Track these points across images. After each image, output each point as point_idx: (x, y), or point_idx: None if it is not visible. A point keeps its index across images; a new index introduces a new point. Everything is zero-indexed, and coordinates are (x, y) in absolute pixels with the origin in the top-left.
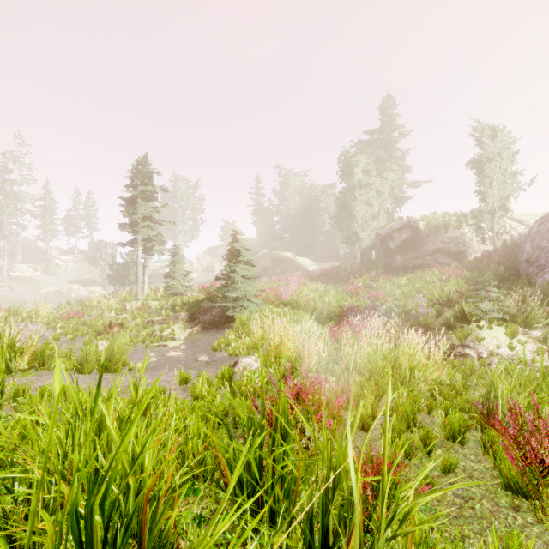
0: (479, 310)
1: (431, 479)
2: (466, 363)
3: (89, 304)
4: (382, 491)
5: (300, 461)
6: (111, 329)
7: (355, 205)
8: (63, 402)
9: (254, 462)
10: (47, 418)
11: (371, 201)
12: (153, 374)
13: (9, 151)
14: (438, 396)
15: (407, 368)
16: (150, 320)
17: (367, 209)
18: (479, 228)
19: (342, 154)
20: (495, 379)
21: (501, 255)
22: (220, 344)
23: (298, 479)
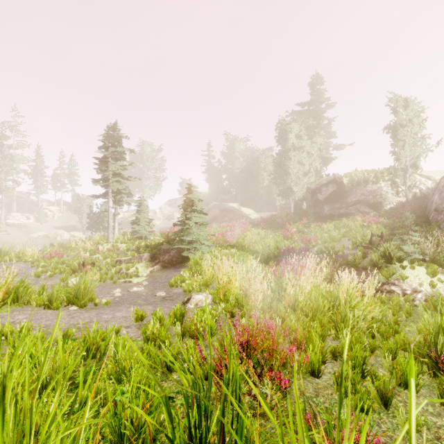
0: (402, 252)
1: None
2: (393, 299)
3: (69, 246)
4: None
5: None
6: (85, 268)
7: (290, 164)
8: None
9: None
10: None
11: (302, 161)
12: (115, 309)
13: (7, 121)
14: (377, 334)
15: (347, 307)
16: (118, 260)
17: (299, 168)
18: (394, 183)
19: (279, 122)
20: (443, 323)
21: (413, 205)
22: (176, 281)
23: None
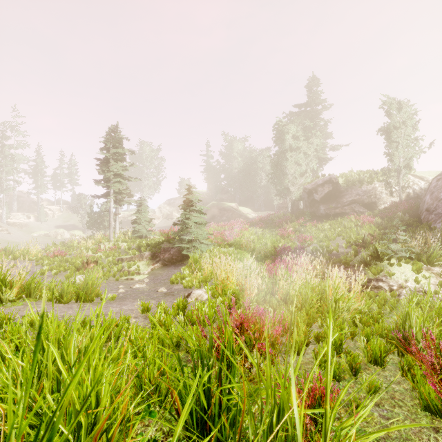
0: (390, 251)
1: (360, 403)
2: (380, 294)
3: (71, 245)
4: (324, 429)
5: (245, 397)
6: (88, 266)
7: (287, 165)
8: (29, 337)
9: (202, 393)
10: (11, 353)
11: (299, 161)
12: (121, 303)
13: (7, 121)
14: (359, 323)
15: (332, 299)
16: (120, 258)
17: (296, 168)
18: (388, 183)
19: (276, 124)
20: (410, 310)
21: (406, 205)
22: (177, 278)
23: (243, 413)
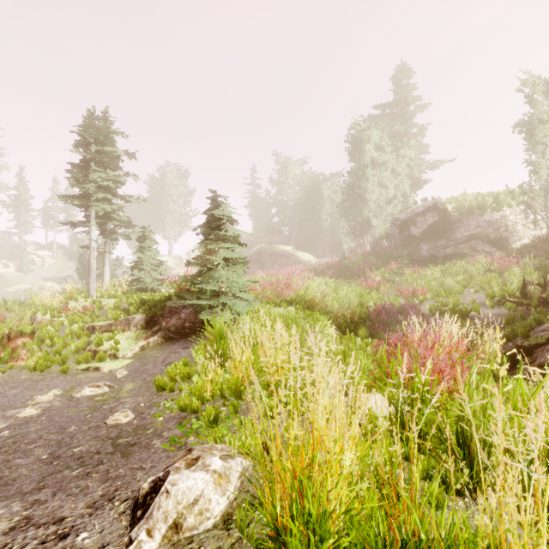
0: None
1: None
2: None
3: (29, 302)
4: None
5: None
6: (10, 343)
7: (367, 187)
8: None
9: None
10: None
11: (385, 182)
12: None
13: None
14: None
15: None
16: (90, 326)
17: (381, 192)
18: (530, 207)
19: (352, 127)
20: None
21: None
22: (174, 375)
23: None
